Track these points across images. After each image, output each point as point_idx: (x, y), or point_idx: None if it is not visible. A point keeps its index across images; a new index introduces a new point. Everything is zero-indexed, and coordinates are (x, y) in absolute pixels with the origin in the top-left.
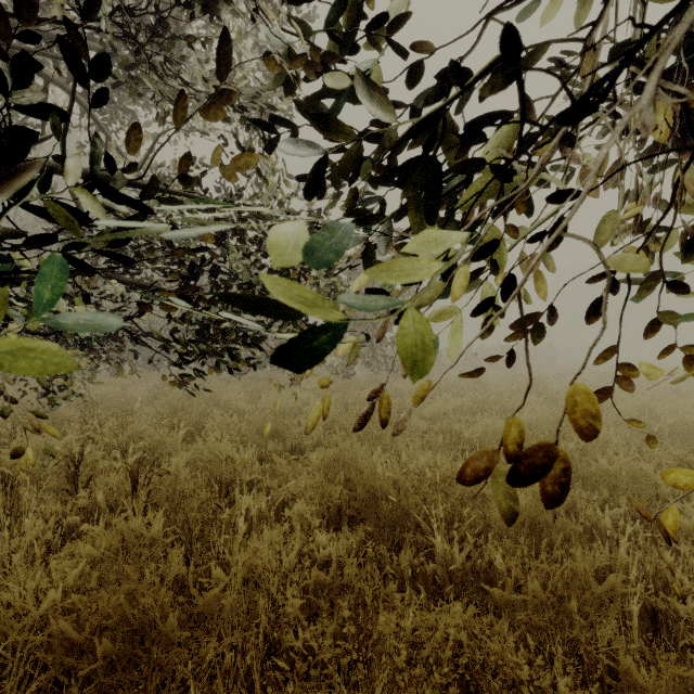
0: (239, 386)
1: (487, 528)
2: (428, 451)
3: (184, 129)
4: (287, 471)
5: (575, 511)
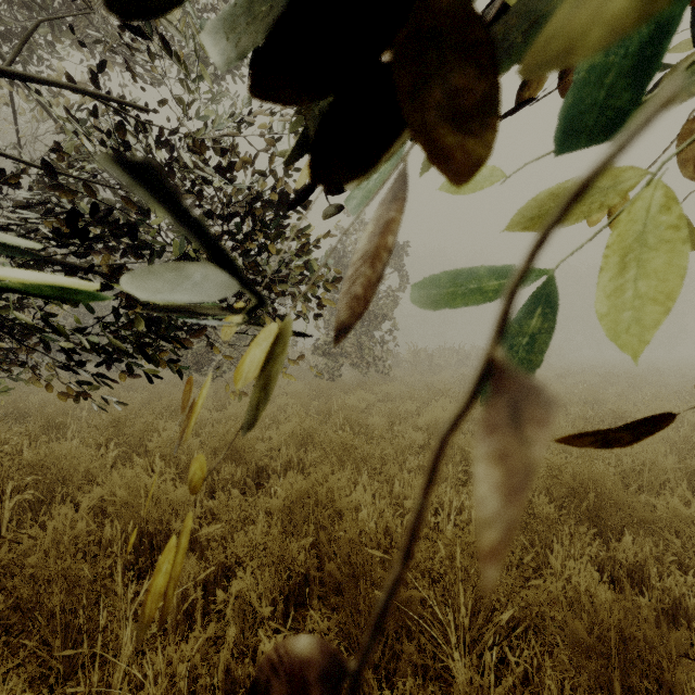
0: (209, 390)
1: (526, 617)
2: None
3: (102, 49)
4: (235, 516)
5: (641, 575)
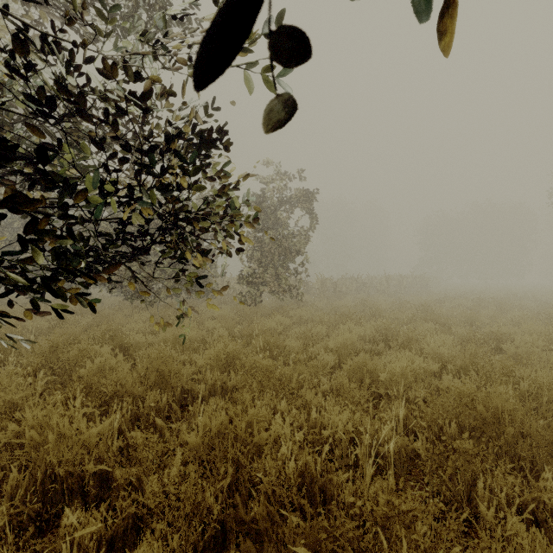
0: (148, 315)
1: None
2: (346, 411)
3: None
4: (151, 456)
5: None
